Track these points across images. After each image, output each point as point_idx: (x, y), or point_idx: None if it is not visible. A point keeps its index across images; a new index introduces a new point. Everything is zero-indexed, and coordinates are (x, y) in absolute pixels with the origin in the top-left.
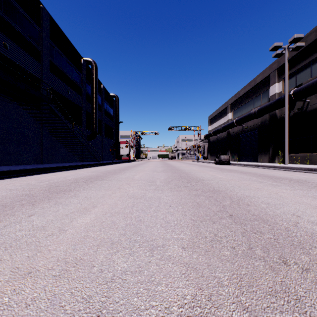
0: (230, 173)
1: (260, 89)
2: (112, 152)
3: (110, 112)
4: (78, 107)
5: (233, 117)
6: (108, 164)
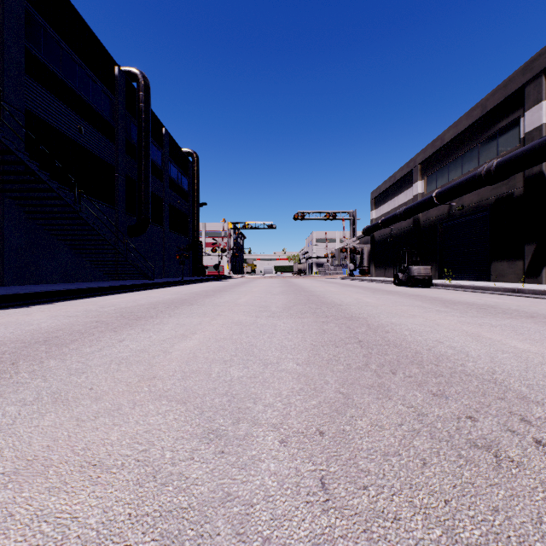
0: (509, 322)
1: (497, 122)
2: (182, 261)
3: (182, 184)
4: (105, 165)
5: (426, 189)
6: (167, 285)
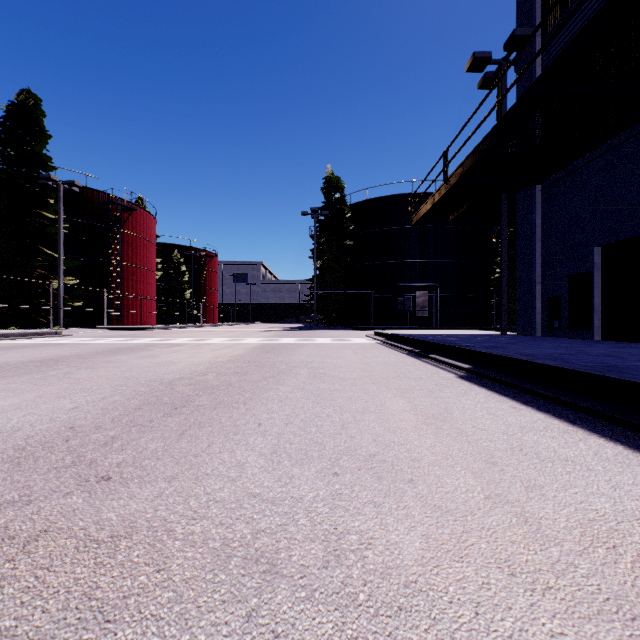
0: None
1: None
2: None
3: None
4: None
5: None
6: None
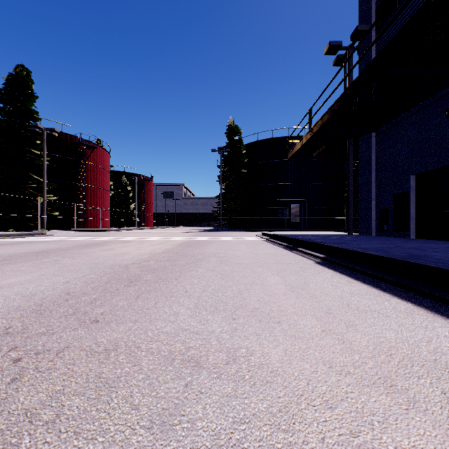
0: None
1: None
2: None
3: None
4: None
5: None
6: None
